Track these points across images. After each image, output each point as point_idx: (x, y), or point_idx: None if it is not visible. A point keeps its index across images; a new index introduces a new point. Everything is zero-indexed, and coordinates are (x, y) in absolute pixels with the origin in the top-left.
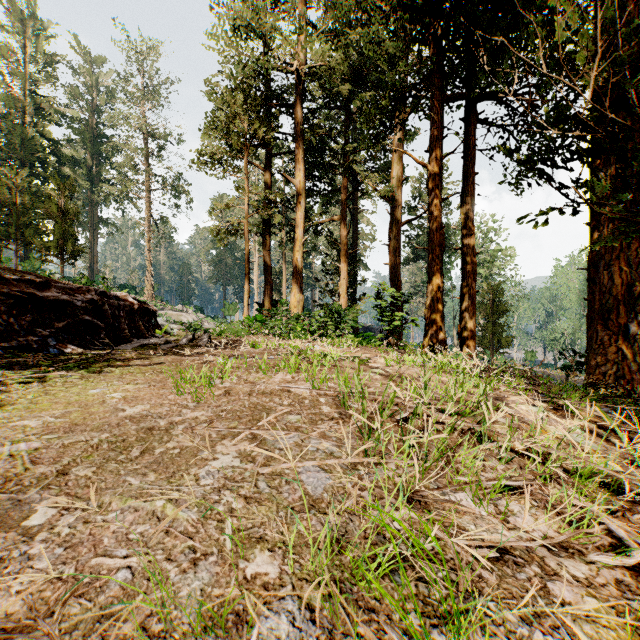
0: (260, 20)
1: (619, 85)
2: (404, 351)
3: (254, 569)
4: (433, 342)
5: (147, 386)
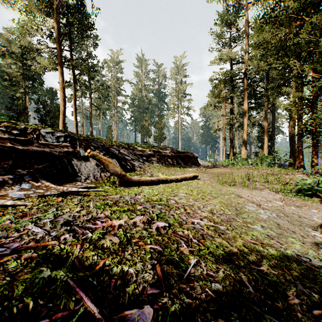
0: (230, 55)
1: (310, 121)
2: (284, 169)
3: (249, 176)
4: (298, 167)
5: (225, 169)
